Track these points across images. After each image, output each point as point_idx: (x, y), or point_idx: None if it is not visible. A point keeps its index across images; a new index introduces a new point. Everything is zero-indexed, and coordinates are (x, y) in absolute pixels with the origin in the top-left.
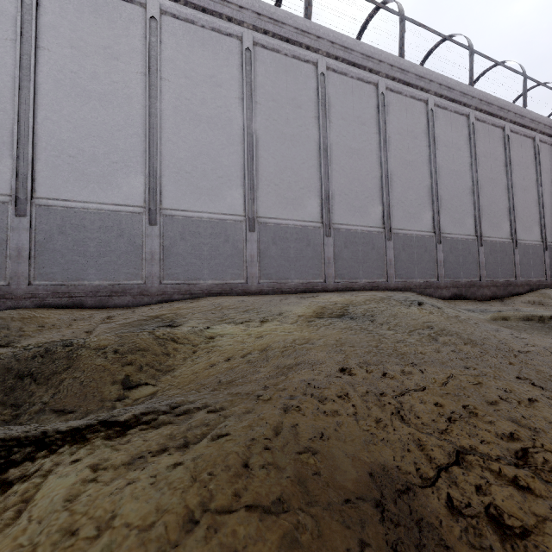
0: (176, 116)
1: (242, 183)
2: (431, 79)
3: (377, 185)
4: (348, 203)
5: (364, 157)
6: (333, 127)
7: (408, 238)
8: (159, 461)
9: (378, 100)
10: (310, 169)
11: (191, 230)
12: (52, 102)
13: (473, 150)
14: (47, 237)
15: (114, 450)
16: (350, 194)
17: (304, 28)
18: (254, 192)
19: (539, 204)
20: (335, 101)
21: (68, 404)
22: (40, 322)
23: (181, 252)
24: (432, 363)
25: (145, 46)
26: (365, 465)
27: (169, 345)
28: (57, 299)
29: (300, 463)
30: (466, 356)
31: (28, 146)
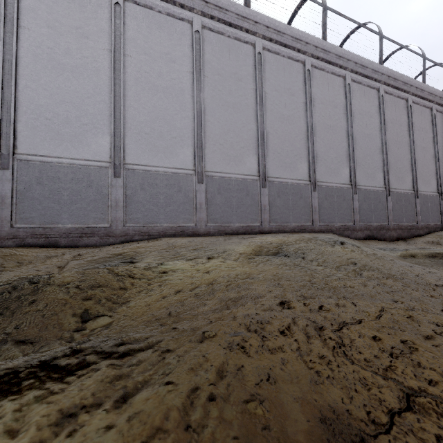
0: (137, 86)
1: (193, 142)
2: (348, 59)
3: (304, 145)
4: (281, 160)
5: (293, 122)
6: (268, 97)
7: (329, 189)
8: (89, 419)
9: (305, 75)
10: (249, 132)
11: (149, 182)
12: (31, 73)
13: (383, 117)
14: (26, 187)
15: (43, 402)
16: (282, 153)
17: (244, 14)
18: (202, 150)
19: (436, 162)
20: (269, 75)
21: (29, 336)
22: (20, 259)
23: (141, 200)
24: (362, 296)
25: (111, 27)
26: (315, 411)
27: (126, 279)
28: (35, 240)
29: (248, 415)
30: (391, 290)
31: (10, 109)
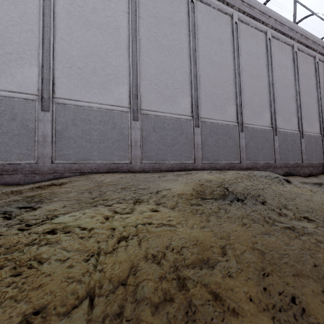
0: (69, 19)
1: (128, 81)
2: (270, 15)
3: (232, 90)
4: (212, 102)
5: (223, 68)
6: (200, 43)
7: (254, 131)
8: None
9: (232, 27)
10: (182, 74)
11: (81, 117)
12: None
13: (296, 70)
14: None
15: None
16: (213, 96)
17: None
18: (137, 89)
19: None
20: (201, 24)
21: None
22: None
23: (72, 136)
24: None
25: None
26: None
27: None
28: None
29: None
30: None
31: None
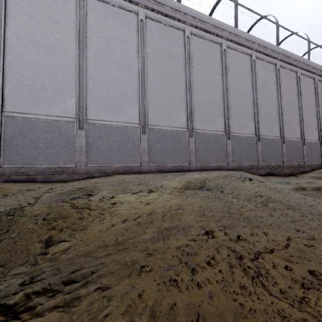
0: (96, 61)
1: (138, 103)
2: (254, 41)
3: (221, 105)
4: (204, 116)
5: (213, 88)
6: (194, 69)
7: (240, 138)
8: None
9: (221, 53)
10: (180, 95)
11: (105, 133)
12: (15, 50)
13: (279, 85)
14: (11, 137)
15: None
16: (205, 111)
17: (176, 7)
18: (145, 109)
19: (317, 118)
20: (195, 53)
21: (1, 260)
22: (5, 192)
23: (99, 146)
24: (271, 226)
25: (76, 16)
26: None
27: (84, 210)
28: (18, 177)
29: None
30: (292, 220)
31: None
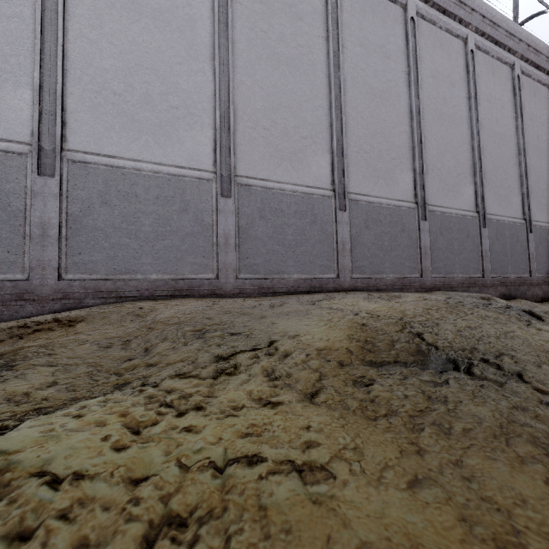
0: None
1: (212, 120)
2: (473, 8)
3: (406, 142)
4: (369, 164)
5: (389, 102)
6: (347, 55)
7: (446, 218)
8: None
9: (406, 27)
10: (315, 111)
11: (120, 190)
12: None
13: (519, 110)
14: None
15: None
16: (371, 152)
17: None
18: (229, 136)
19: None
20: (349, 19)
21: None
22: None
23: (102, 225)
24: None
25: None
26: None
27: None
28: None
29: None
30: None
31: None
